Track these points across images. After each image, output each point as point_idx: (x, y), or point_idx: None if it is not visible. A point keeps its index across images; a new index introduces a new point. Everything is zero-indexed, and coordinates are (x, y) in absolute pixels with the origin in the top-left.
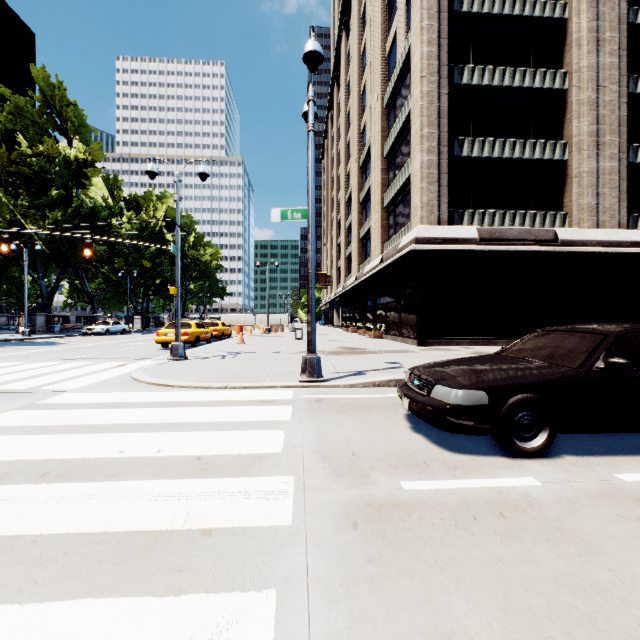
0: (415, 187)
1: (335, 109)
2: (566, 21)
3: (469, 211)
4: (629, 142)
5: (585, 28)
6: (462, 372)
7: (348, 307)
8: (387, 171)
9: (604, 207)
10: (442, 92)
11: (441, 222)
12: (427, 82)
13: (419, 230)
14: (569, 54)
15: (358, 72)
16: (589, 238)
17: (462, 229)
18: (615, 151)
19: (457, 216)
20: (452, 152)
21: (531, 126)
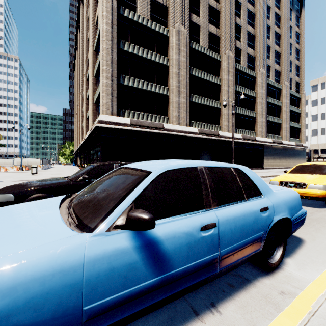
0: (100, 95)
1: (78, 44)
2: (168, 37)
3: (128, 111)
4: (191, 93)
5: (175, 43)
6: (17, 185)
7: (82, 155)
8: (96, 84)
9: (181, 117)
10: (114, 51)
11: (113, 114)
12: (106, 43)
13: (101, 116)
14: (169, 51)
15: (86, 27)
16: (175, 129)
17: (123, 119)
18: (185, 95)
19: (122, 112)
20: (119, 81)
21: (155, 78)
